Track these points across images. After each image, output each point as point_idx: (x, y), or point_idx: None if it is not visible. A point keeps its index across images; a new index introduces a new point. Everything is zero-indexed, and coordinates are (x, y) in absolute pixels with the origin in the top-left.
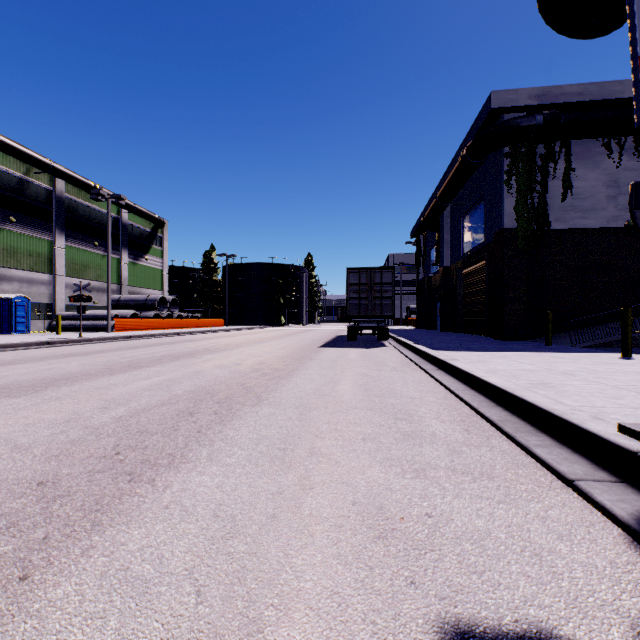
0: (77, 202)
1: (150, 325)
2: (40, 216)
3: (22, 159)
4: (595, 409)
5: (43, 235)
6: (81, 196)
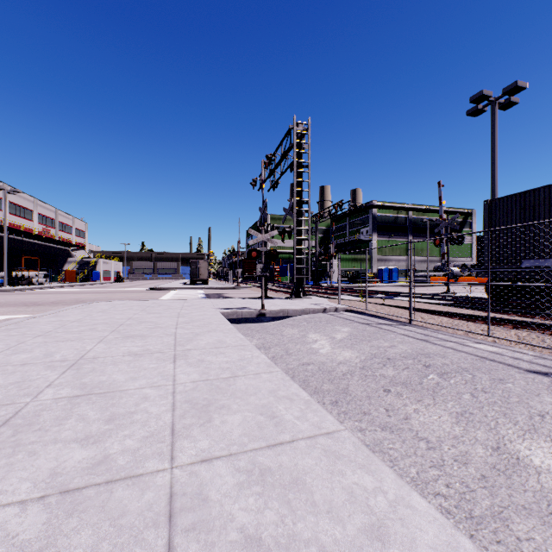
0: (417, 218)
1: (450, 280)
2: (402, 230)
3: (395, 209)
4: (461, 294)
5: (403, 239)
6: (419, 214)
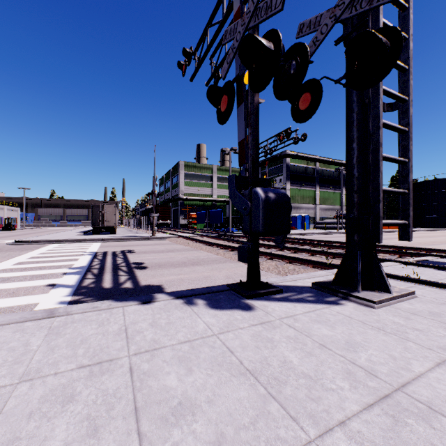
0: (323, 170)
1: None
2: (311, 180)
3: (307, 160)
4: None
5: (312, 188)
6: (324, 166)
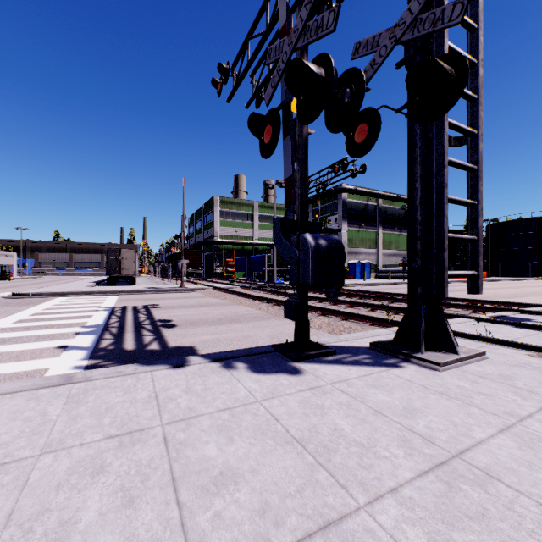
0: (386, 207)
1: None
2: (372, 220)
3: (367, 195)
4: None
5: (373, 229)
6: (388, 203)
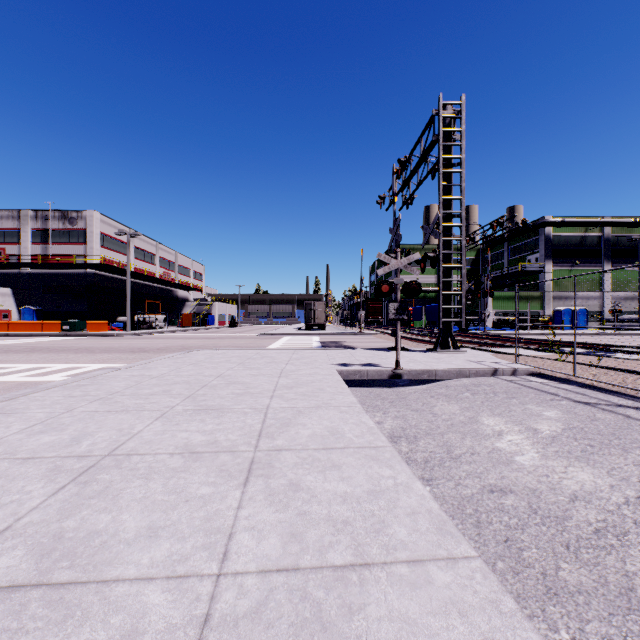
0: (619, 236)
1: None
2: (593, 255)
3: (582, 226)
4: None
5: (595, 267)
6: (622, 231)
